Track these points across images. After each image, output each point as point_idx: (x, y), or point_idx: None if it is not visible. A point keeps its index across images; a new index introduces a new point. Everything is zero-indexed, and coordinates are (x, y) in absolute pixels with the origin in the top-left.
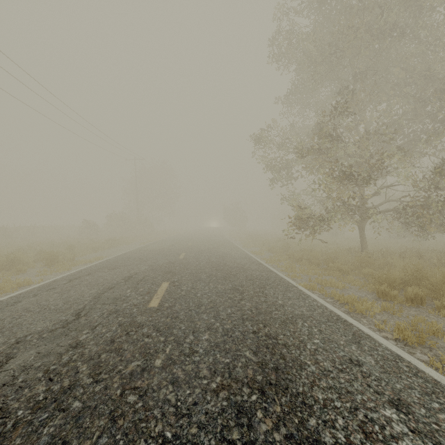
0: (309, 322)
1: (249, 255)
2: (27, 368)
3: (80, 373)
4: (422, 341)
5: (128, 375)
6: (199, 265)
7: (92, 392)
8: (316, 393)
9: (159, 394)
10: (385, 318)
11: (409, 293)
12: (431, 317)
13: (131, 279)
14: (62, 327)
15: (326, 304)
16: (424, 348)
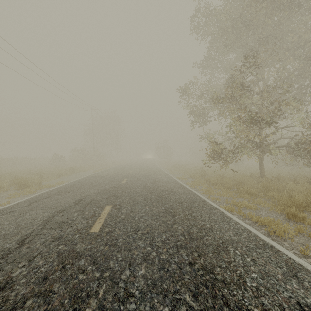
0: (239, 250)
1: (176, 180)
2: None
3: None
4: None
5: None
6: (138, 189)
7: None
8: None
9: None
10: (303, 241)
11: None
12: None
13: (81, 202)
14: (1, 257)
15: (248, 227)
16: None
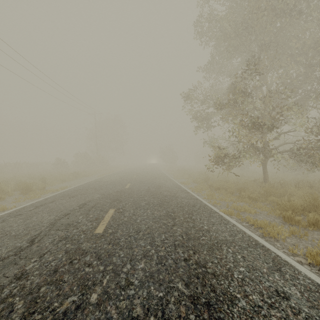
0: (232, 248)
1: (179, 185)
2: None
3: (14, 313)
4: None
5: (61, 315)
6: (140, 193)
7: None
8: None
9: None
10: (294, 242)
11: (310, 219)
12: None
13: (85, 206)
14: (14, 254)
15: (244, 229)
16: None
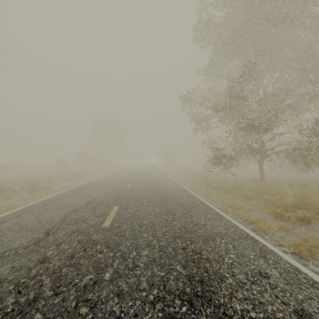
0: (225, 240)
1: (179, 184)
2: (2, 281)
3: (43, 286)
4: (313, 255)
5: (83, 288)
6: (142, 192)
7: (52, 304)
8: (234, 304)
9: (106, 306)
10: (282, 235)
11: (299, 215)
12: (317, 234)
13: (91, 204)
14: (34, 244)
15: (237, 224)
16: (315, 260)
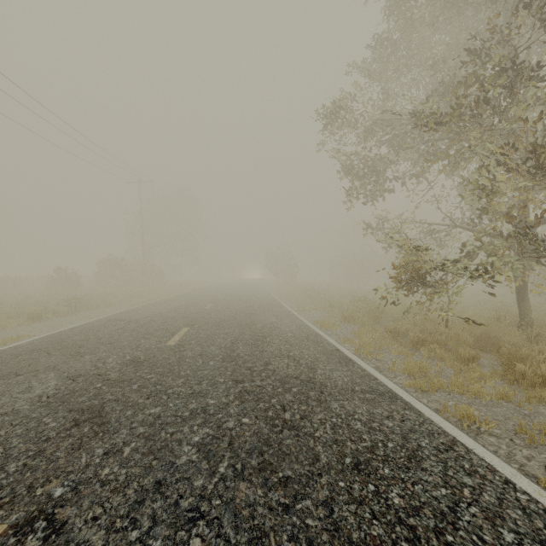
0: None
1: (315, 331)
2: None
3: None
4: None
5: None
6: (202, 372)
7: None
8: None
9: None
10: None
11: None
12: None
13: None
14: None
15: None
16: None
